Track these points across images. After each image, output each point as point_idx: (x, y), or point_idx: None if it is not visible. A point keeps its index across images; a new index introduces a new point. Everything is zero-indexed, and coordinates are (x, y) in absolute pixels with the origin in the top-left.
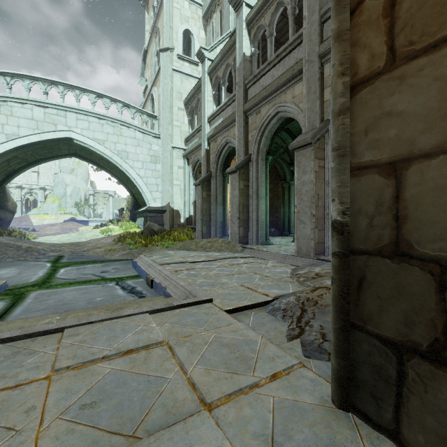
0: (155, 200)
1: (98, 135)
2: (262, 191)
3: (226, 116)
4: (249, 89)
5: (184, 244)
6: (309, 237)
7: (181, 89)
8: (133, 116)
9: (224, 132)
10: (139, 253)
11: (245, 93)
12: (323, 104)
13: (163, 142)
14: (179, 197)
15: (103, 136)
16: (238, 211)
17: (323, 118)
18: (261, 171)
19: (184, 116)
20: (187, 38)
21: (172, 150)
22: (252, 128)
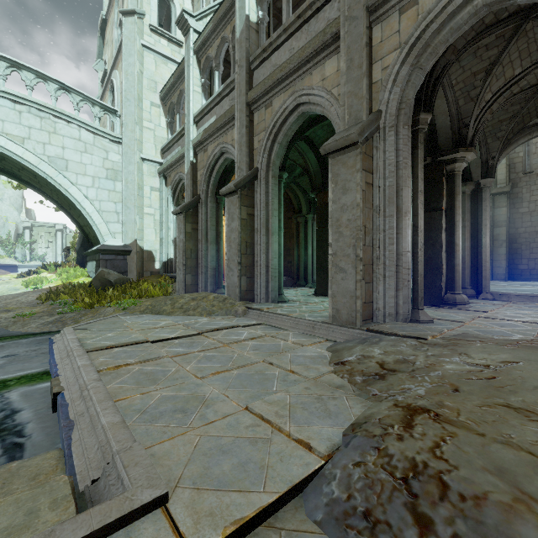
0: (114, 235)
1: (11, 129)
2: (274, 224)
3: (221, 114)
4: (255, 70)
5: (153, 303)
6: (353, 293)
7: (156, 76)
8: (76, 105)
9: (218, 136)
10: (75, 319)
11: (249, 77)
12: (371, 86)
13: (127, 149)
14: (152, 232)
15: (21, 131)
16: (239, 252)
17: (372, 108)
18: (273, 194)
19: (161, 115)
20: (166, 9)
21: (141, 163)
22: (259, 129)
